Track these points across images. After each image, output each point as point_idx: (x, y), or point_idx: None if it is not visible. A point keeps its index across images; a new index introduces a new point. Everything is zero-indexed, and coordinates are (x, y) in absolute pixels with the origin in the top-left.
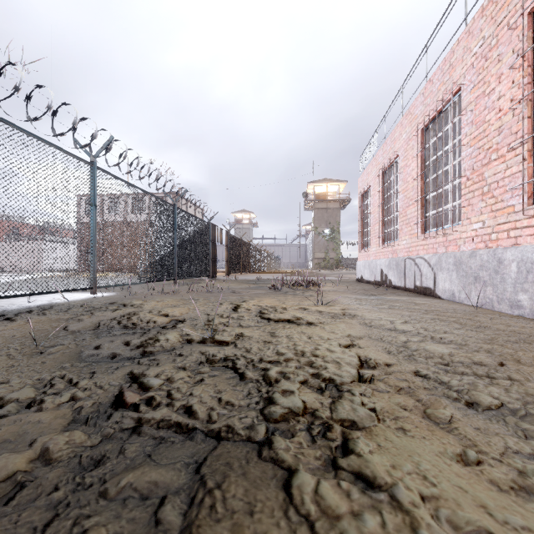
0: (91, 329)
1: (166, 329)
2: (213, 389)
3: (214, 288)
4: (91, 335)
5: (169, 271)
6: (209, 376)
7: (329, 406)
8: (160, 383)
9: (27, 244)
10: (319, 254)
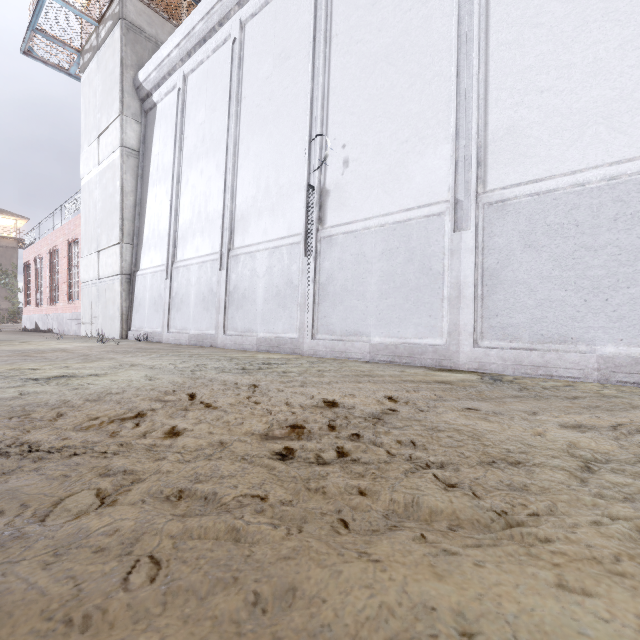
0: None
1: None
2: None
3: None
4: None
5: None
6: None
7: None
8: None
9: None
10: None
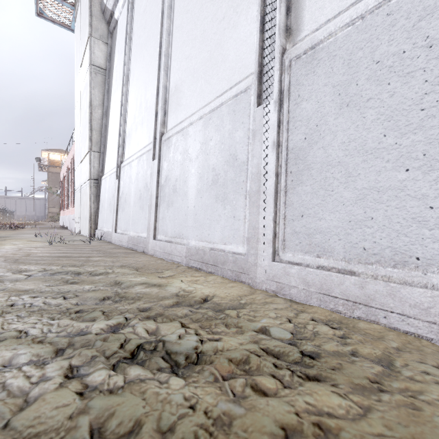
0: None
1: None
2: None
3: None
4: None
5: None
6: None
7: None
8: None
9: None
10: (54, 209)
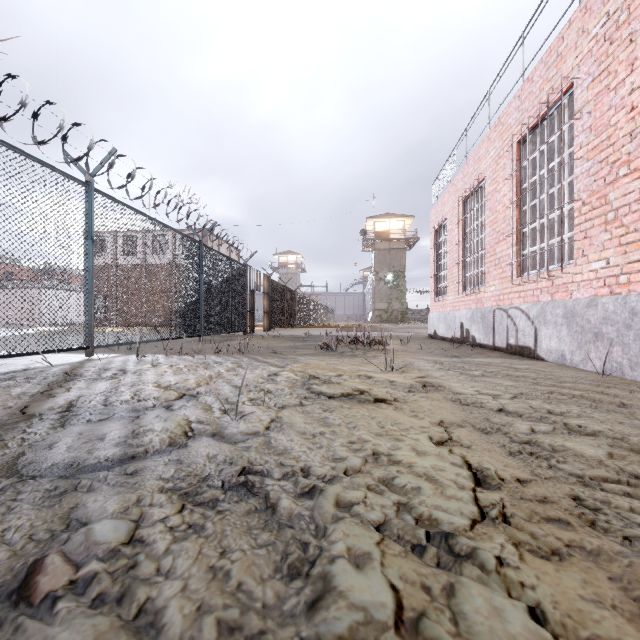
0: (61, 410)
1: (171, 410)
2: (220, 546)
3: (249, 347)
4: (55, 421)
5: (194, 325)
6: (217, 512)
7: (447, 602)
8: (124, 533)
9: (24, 292)
10: (381, 305)
